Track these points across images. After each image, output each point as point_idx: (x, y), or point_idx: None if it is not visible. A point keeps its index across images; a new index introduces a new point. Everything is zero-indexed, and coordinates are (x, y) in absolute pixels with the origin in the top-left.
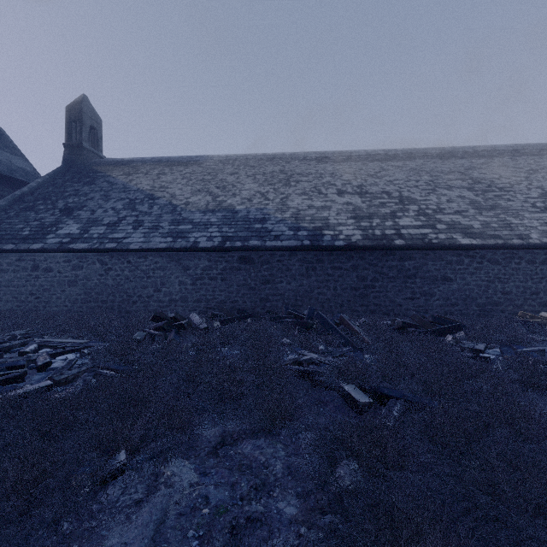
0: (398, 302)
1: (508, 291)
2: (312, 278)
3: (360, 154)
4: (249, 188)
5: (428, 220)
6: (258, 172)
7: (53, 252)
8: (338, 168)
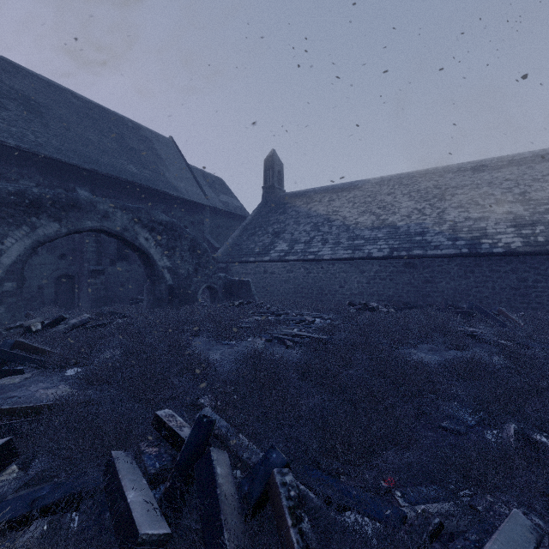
0: None
1: None
2: (470, 279)
3: (524, 156)
4: (406, 206)
5: None
6: (412, 189)
7: (275, 262)
8: (496, 176)
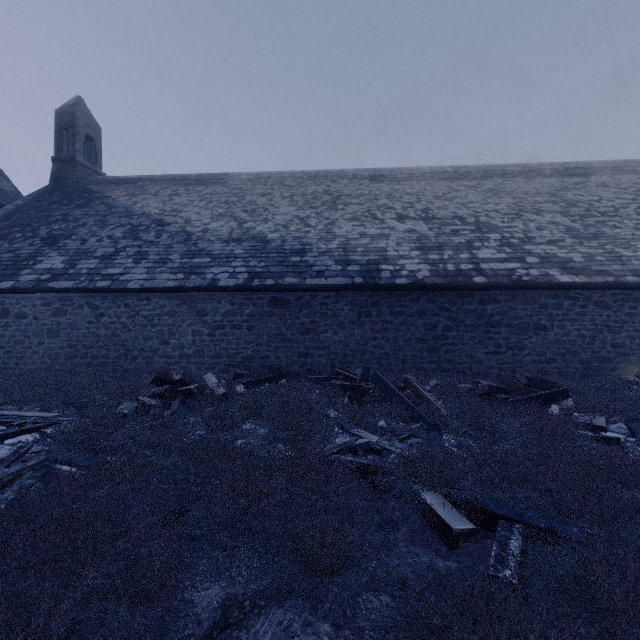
0: (478, 357)
1: (620, 344)
2: (366, 326)
3: (423, 171)
4: (284, 212)
5: (515, 252)
6: (296, 192)
7: (28, 292)
8: (396, 189)
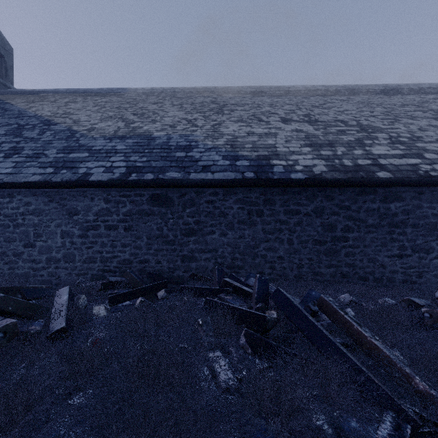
0: (381, 261)
1: None
2: (257, 226)
3: (298, 89)
4: (173, 115)
5: (410, 149)
6: (186, 102)
7: None
8: (276, 100)
